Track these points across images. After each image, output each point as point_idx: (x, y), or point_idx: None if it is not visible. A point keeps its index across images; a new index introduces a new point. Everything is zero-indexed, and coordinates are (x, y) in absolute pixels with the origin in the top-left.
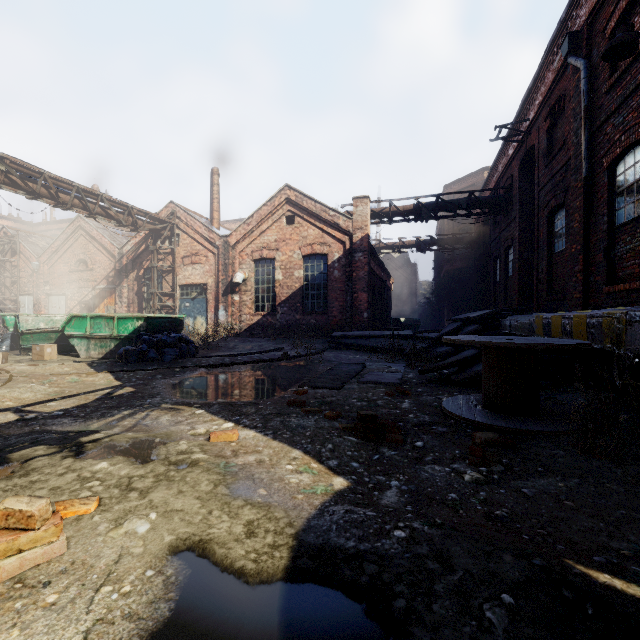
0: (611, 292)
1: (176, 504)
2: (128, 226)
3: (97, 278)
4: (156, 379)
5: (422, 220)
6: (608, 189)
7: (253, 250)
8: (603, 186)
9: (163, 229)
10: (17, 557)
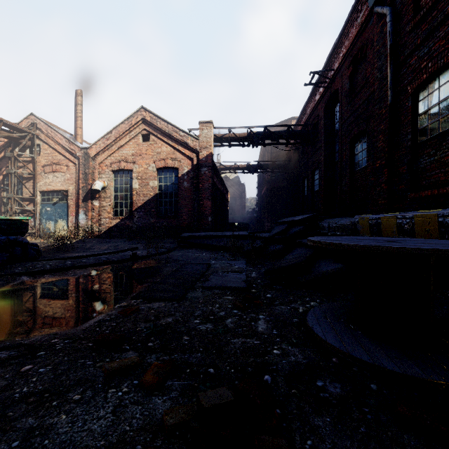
0: (416, 198)
1: None
2: None
3: None
4: None
5: (253, 146)
6: (412, 112)
7: (112, 162)
8: (407, 110)
9: (22, 138)
10: None
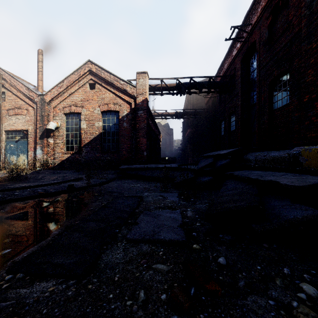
0: None
1: None
2: None
3: None
4: None
5: (181, 94)
6: None
7: (64, 106)
8: None
9: None
10: None
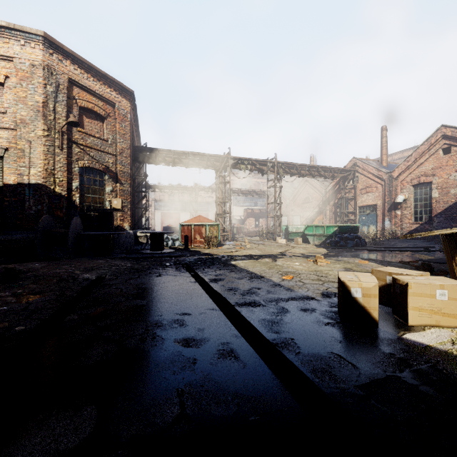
0: None
1: (345, 265)
2: (329, 178)
3: (314, 206)
4: (343, 252)
5: None
6: None
7: (412, 178)
8: None
9: (348, 175)
10: (319, 262)
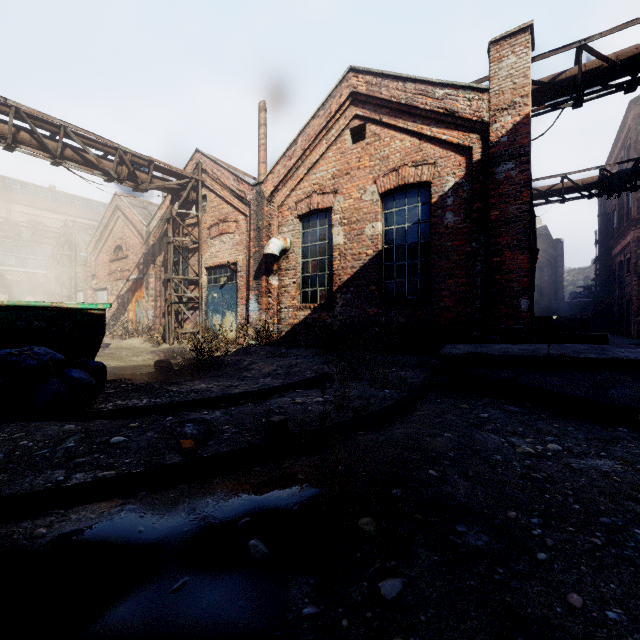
0: None
1: None
2: (124, 181)
3: (130, 267)
4: None
5: None
6: None
7: (297, 199)
8: None
9: (184, 189)
10: None
